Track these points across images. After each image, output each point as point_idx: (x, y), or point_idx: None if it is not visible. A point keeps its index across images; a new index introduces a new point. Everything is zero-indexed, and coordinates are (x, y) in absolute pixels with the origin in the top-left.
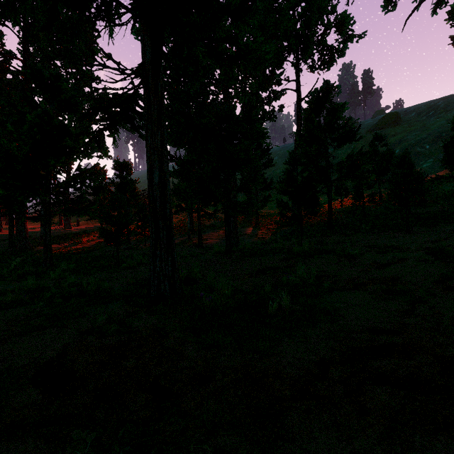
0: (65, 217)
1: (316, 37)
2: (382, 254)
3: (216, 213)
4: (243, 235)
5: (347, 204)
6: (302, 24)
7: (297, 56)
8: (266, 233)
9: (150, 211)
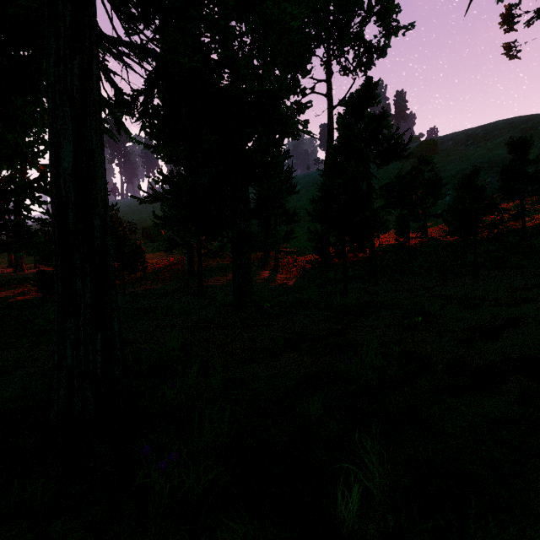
0: (15, 256)
1: (352, 27)
2: (470, 309)
3: (223, 252)
4: (259, 281)
5: (384, 242)
6: (336, 4)
7: (328, 51)
8: (288, 278)
9: (54, 232)
